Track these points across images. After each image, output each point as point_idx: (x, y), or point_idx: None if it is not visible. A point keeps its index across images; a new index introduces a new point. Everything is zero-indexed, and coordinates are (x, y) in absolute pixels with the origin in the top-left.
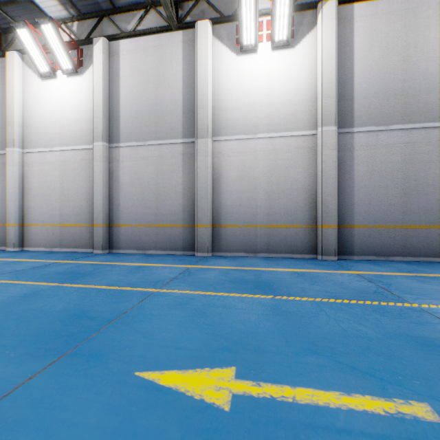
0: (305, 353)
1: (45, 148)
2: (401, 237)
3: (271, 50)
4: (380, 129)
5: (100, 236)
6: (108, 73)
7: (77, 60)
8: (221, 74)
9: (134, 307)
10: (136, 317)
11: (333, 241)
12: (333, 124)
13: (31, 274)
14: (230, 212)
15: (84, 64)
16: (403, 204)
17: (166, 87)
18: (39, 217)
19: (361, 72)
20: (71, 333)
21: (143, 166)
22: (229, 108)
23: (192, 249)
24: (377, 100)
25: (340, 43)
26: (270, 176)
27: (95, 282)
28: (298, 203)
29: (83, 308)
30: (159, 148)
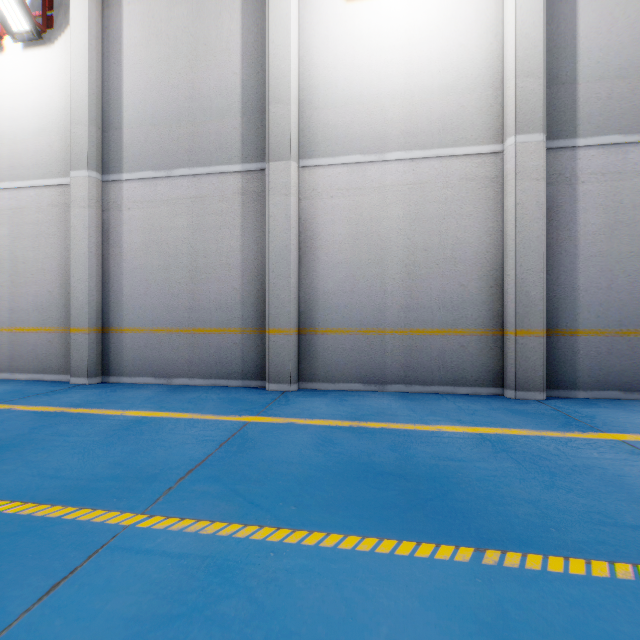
0: None
1: None
2: None
3: None
4: (630, 140)
5: (82, 350)
6: (101, 40)
7: (42, 17)
8: (316, 38)
9: None
10: None
11: (537, 362)
12: (537, 129)
13: None
14: (333, 305)
15: (55, 25)
16: None
17: (209, 65)
18: None
19: (593, 28)
20: None
21: (166, 216)
22: (332, 103)
23: (259, 375)
24: (625, 83)
25: None
26: (411, 234)
27: None
28: (465, 288)
29: None
30: (197, 183)
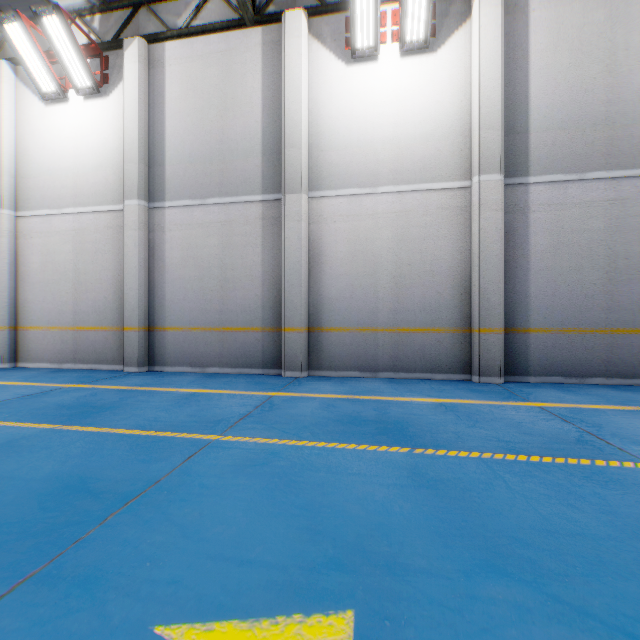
0: (484, 573)
1: (51, 209)
2: (603, 347)
3: (399, 56)
4: (570, 179)
5: (134, 345)
6: (148, 93)
7: (99, 74)
8: (322, 94)
9: (174, 471)
10: (174, 491)
11: (496, 354)
12: (496, 170)
13: (17, 408)
14: (336, 309)
15: (110, 81)
16: (606, 296)
17: (236, 115)
18: (41, 316)
19: (541, 90)
20: (52, 526)
21: (201, 236)
22: (335, 146)
23: (276, 365)
24: (566, 134)
25: (508, 45)
26: (398, 252)
27: (117, 423)
28: (441, 295)
29: (86, 473)
30: (226, 210)
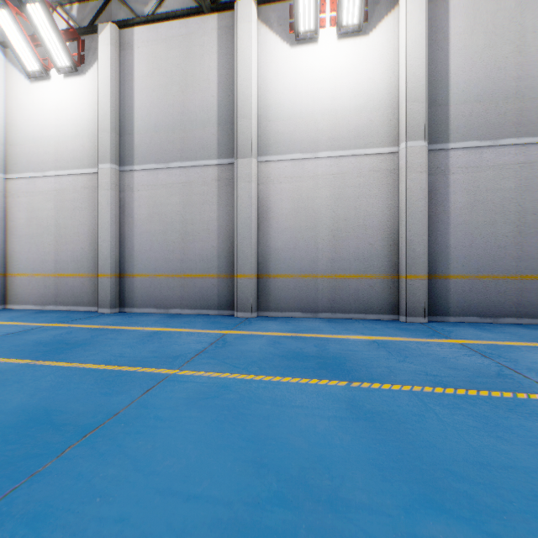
0: (423, 508)
1: (35, 172)
2: (514, 291)
3: (336, 39)
4: (485, 145)
5: (107, 289)
6: (119, 72)
7: (77, 55)
8: (270, 72)
9: (132, 404)
10: (131, 424)
11: (421, 297)
12: (421, 137)
13: None
14: (282, 258)
15: (86, 61)
16: (516, 246)
17: (195, 90)
18: (27, 265)
19: (460, 67)
20: (12, 459)
21: (165, 195)
22: (281, 117)
23: (230, 307)
24: (481, 106)
25: (431, 29)
26: (335, 209)
27: (86, 358)
28: (373, 246)
29: (51, 405)
30: (187, 172)
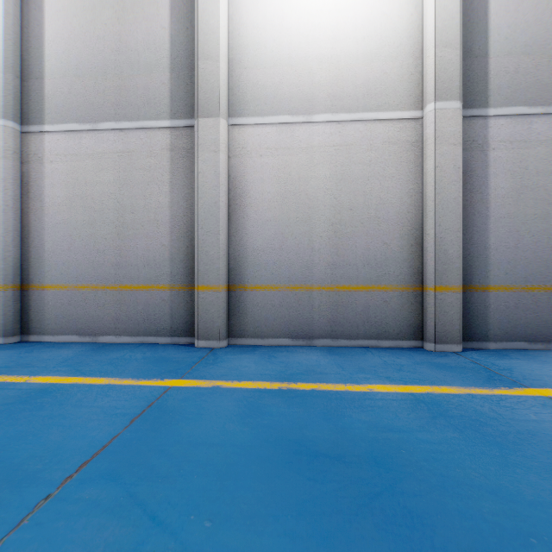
0: None
1: None
2: None
3: None
4: (535, 112)
5: None
6: None
7: None
8: None
9: None
10: None
11: (455, 316)
12: (455, 96)
13: None
14: (262, 262)
15: None
16: None
17: (137, 19)
18: None
19: (502, 7)
20: None
21: (91, 170)
22: (261, 63)
23: (188, 332)
24: (530, 59)
25: None
26: (337, 194)
27: None
28: (388, 246)
29: None
30: (124, 137)
